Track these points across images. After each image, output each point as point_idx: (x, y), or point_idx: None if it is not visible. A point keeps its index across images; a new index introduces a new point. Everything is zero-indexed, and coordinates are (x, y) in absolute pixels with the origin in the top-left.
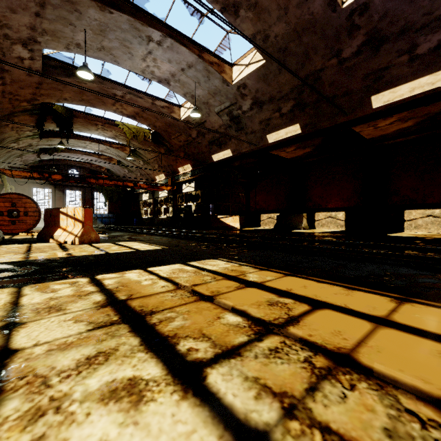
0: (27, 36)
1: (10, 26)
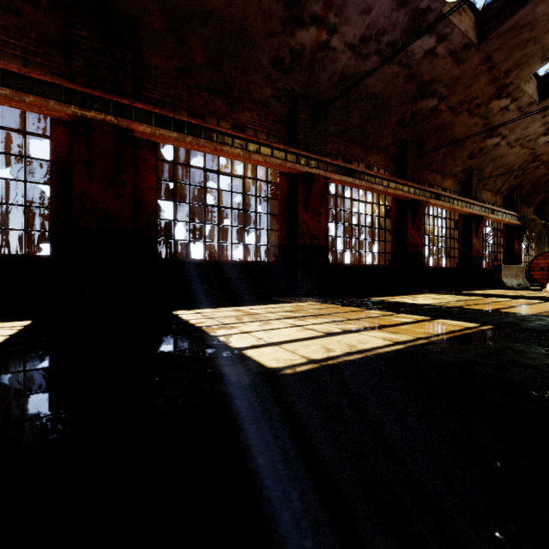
0: (544, 130)
1: (528, 135)
